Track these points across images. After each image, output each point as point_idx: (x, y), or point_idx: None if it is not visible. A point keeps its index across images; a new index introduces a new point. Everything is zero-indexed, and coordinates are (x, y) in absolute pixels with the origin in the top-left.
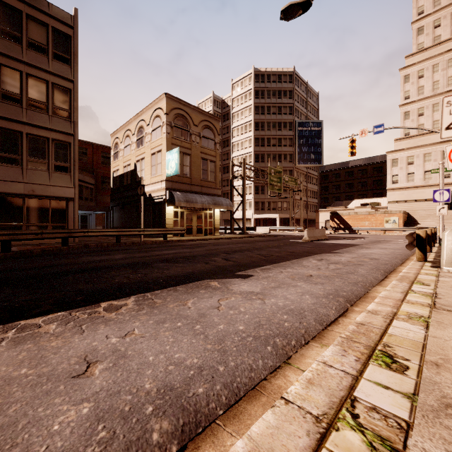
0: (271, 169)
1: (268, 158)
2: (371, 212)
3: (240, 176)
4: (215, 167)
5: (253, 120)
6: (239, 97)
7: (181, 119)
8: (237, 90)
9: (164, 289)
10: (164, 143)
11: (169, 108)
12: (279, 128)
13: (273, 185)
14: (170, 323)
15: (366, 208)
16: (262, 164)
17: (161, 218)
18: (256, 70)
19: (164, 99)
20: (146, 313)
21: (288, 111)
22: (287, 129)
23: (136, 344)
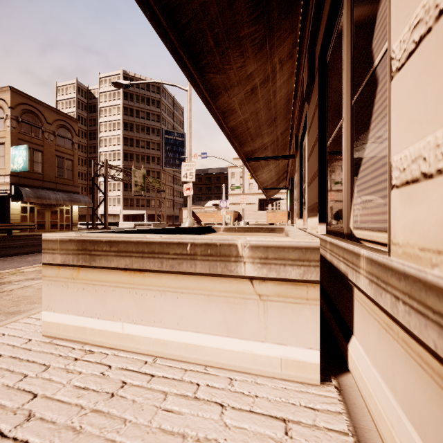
0: (135, 171)
1: (137, 158)
2: (215, 211)
3: (102, 175)
4: (72, 165)
5: (122, 120)
6: (107, 93)
7: (31, 115)
8: (105, 85)
9: (12, 256)
10: (8, 137)
11: (15, 102)
12: (147, 132)
13: (137, 185)
14: (17, 262)
15: (212, 208)
16: (131, 163)
17: (4, 213)
18: (125, 72)
19: (9, 93)
20: (2, 262)
21: (156, 119)
22: (155, 135)
23: (0, 266)
